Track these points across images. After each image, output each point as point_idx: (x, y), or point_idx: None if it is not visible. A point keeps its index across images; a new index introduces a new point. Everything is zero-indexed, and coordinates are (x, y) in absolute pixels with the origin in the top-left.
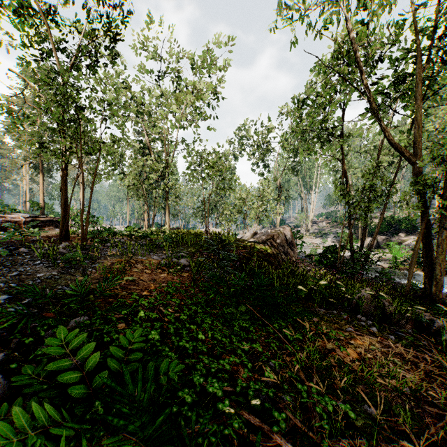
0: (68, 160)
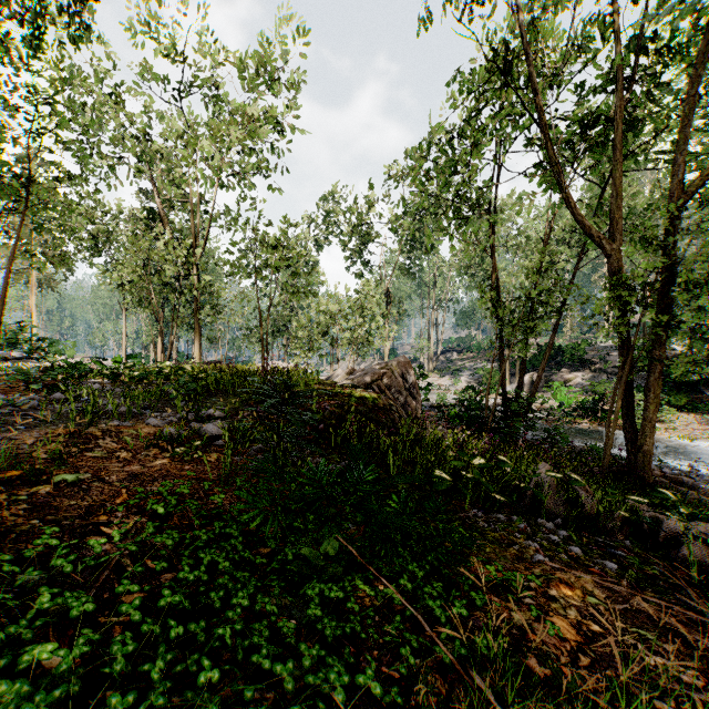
0: None
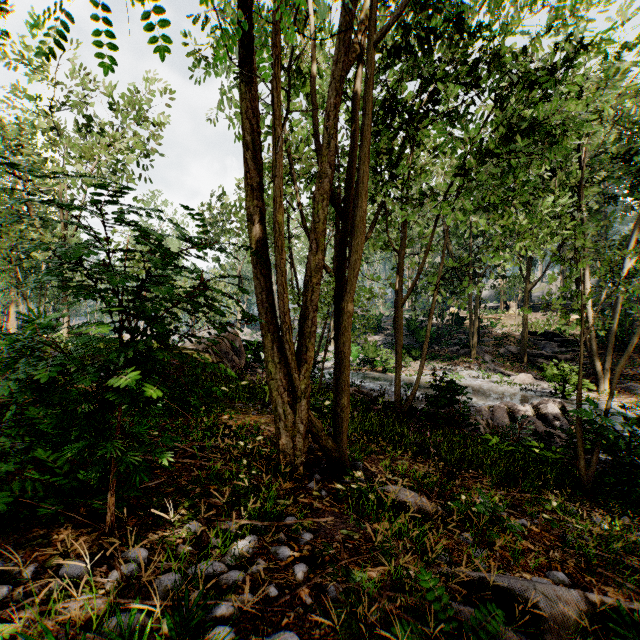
0: None
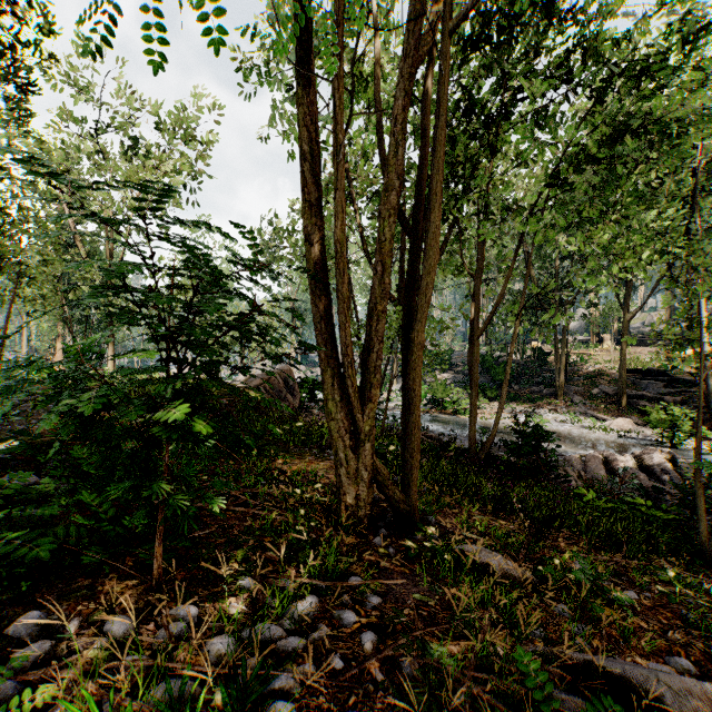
0: None
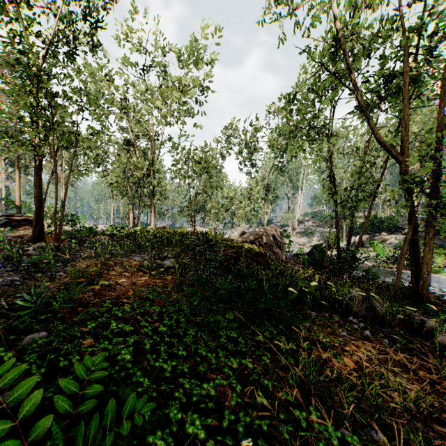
0: (43, 154)
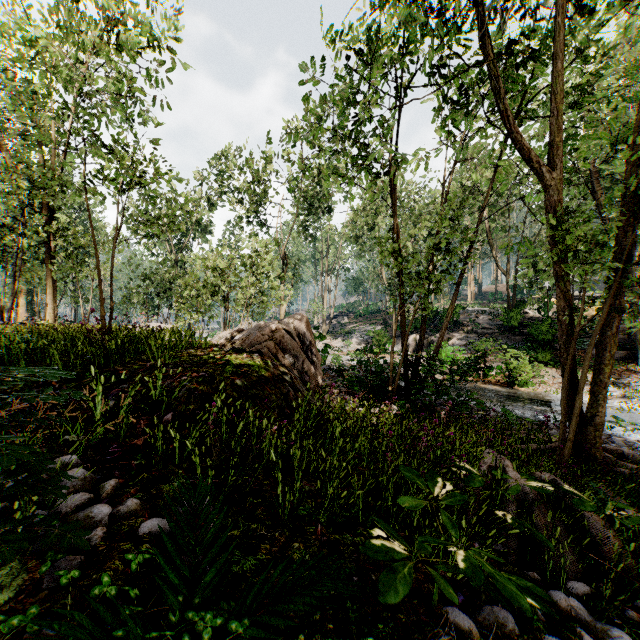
0: None
